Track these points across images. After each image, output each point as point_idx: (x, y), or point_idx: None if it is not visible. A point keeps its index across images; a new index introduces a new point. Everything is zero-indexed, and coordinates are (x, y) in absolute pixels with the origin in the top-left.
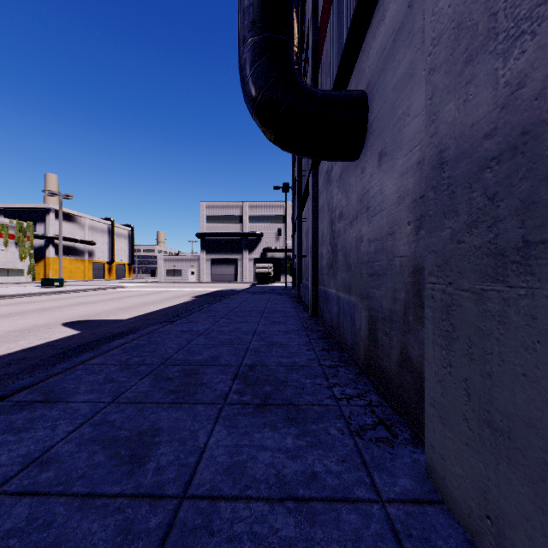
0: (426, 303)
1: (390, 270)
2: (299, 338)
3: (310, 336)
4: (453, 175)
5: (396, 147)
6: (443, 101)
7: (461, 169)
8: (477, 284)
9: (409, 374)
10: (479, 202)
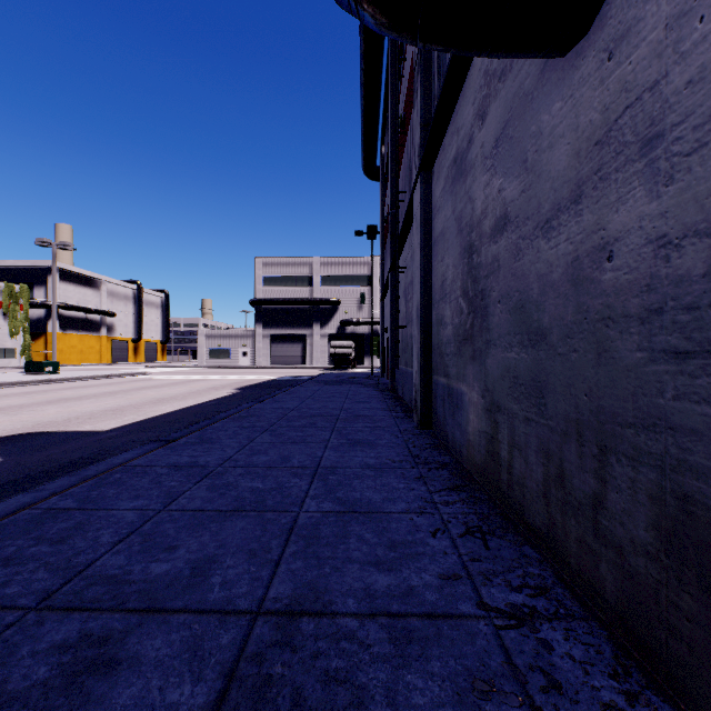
0: None
1: None
2: (406, 489)
3: (428, 483)
4: None
5: None
6: None
7: None
8: None
9: None
10: None
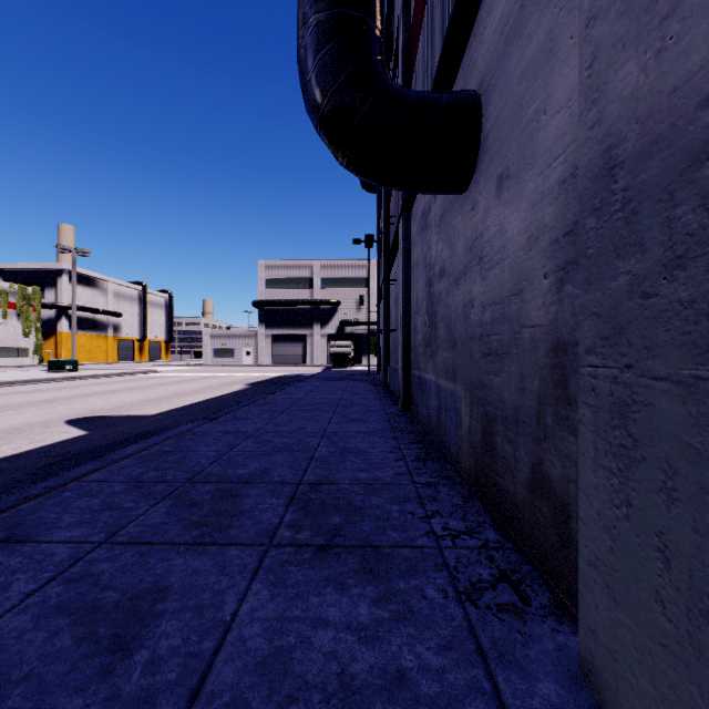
0: (582, 398)
1: (516, 346)
2: (384, 442)
3: (399, 440)
4: (634, 184)
5: (524, 164)
6: (615, 63)
7: (650, 170)
8: (685, 368)
9: (547, 504)
10: (689, 222)
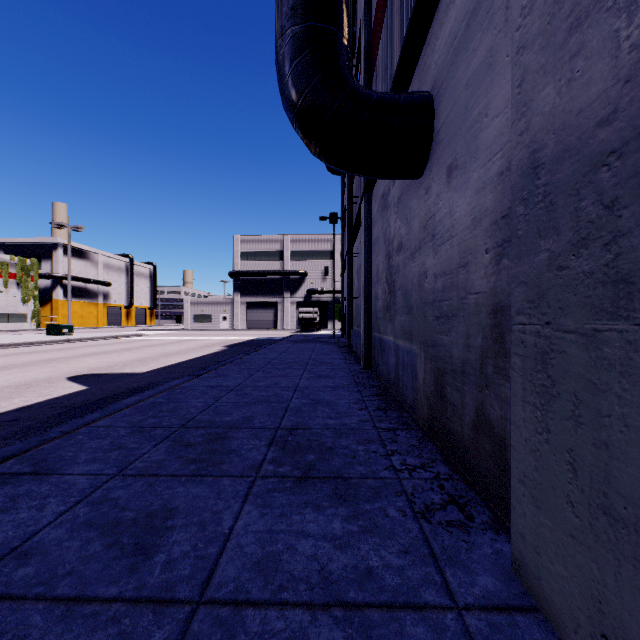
0: (514, 350)
1: (463, 310)
2: (349, 395)
3: (362, 393)
4: (552, 181)
5: (470, 157)
6: (538, 86)
7: (563, 171)
8: (587, 323)
9: (488, 440)
10: (590, 213)
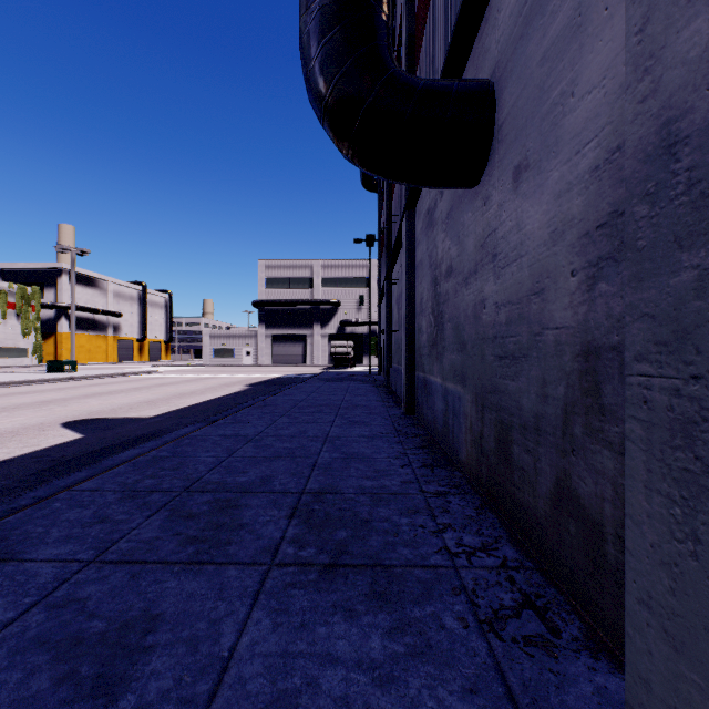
0: (630, 412)
1: (537, 349)
2: (389, 447)
3: (405, 444)
4: (704, 162)
5: (547, 153)
6: (676, 22)
7: None
8: None
9: (575, 523)
10: None
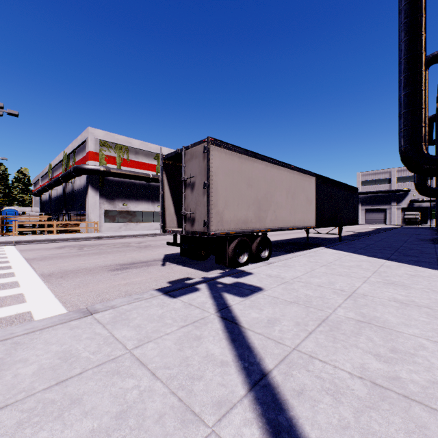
0: None
1: None
2: (429, 233)
3: (433, 233)
4: None
5: None
6: None
7: None
8: None
9: None
10: None
